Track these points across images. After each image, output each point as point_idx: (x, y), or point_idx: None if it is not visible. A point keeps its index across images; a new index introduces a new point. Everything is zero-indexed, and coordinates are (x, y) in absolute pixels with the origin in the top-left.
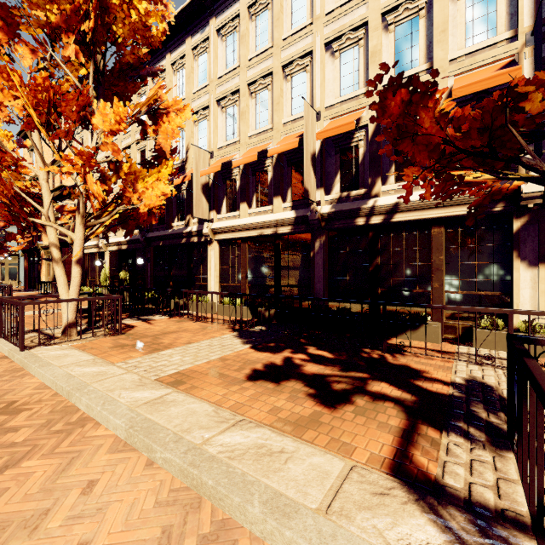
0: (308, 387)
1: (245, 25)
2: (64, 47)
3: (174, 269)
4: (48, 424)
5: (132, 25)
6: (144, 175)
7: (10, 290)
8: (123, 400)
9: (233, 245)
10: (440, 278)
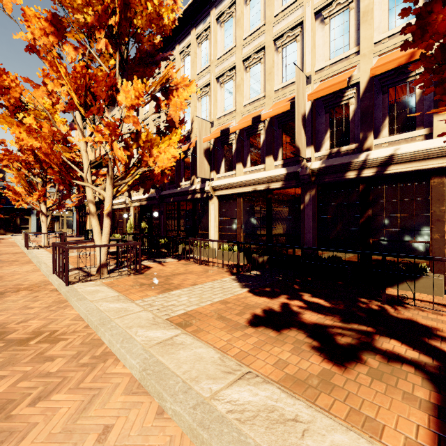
0: (311, 338)
1: (240, 9)
2: (97, 42)
3: (182, 220)
4: (77, 356)
5: (148, 15)
6: (158, 142)
7: (65, 236)
8: (139, 339)
9: (230, 200)
10: (441, 229)
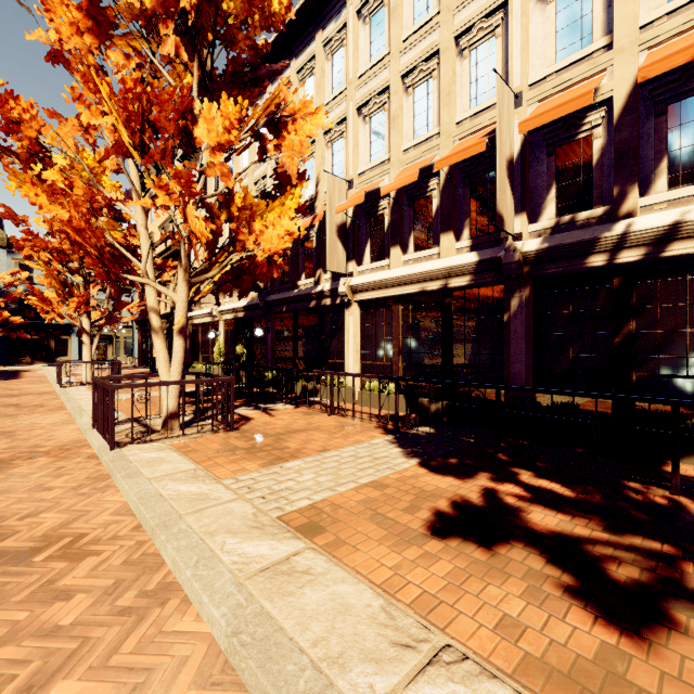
0: (555, 565)
1: None
2: (162, 42)
3: (301, 342)
4: (114, 590)
5: None
6: (262, 211)
7: (119, 367)
8: (228, 559)
9: (380, 308)
10: None
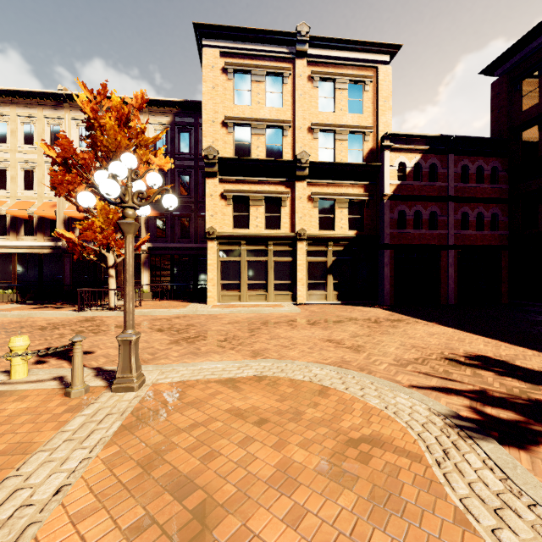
0: (54, 308)
1: (15, 126)
2: None
3: None
4: None
5: None
6: None
7: None
8: None
9: (4, 257)
10: (121, 276)
